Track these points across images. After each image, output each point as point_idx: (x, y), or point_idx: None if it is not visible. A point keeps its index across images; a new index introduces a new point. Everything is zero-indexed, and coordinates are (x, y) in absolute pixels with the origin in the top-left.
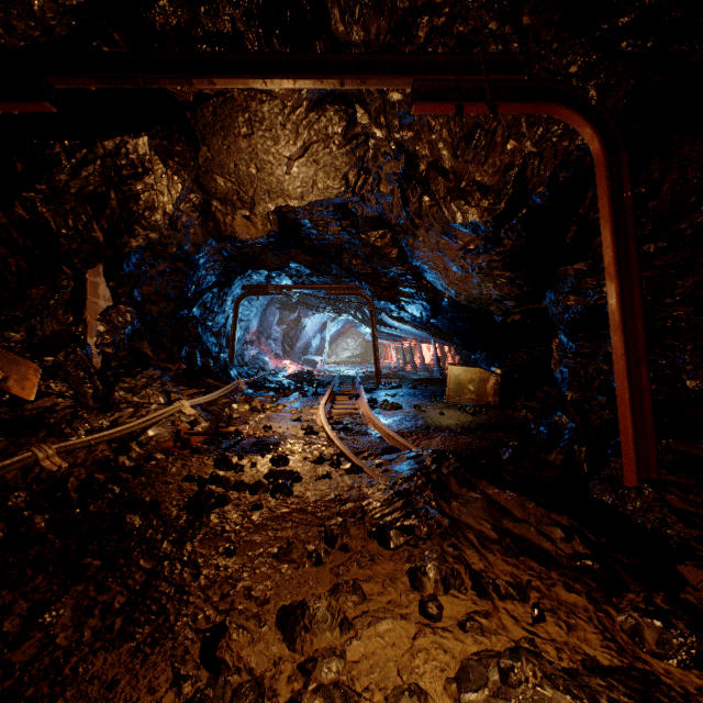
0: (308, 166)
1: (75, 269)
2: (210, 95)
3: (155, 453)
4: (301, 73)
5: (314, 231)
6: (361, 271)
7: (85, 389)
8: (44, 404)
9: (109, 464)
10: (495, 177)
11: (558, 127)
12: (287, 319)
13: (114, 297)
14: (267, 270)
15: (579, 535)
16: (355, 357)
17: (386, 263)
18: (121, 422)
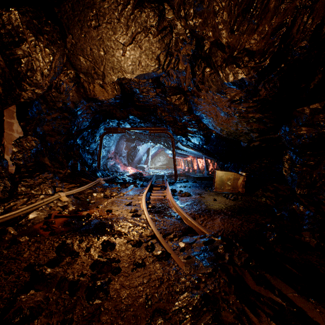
0: (135, 50)
1: None
2: None
3: (20, 236)
4: None
5: (141, 95)
6: (167, 119)
7: None
8: None
9: None
10: (262, 42)
11: None
12: (129, 146)
13: (24, 131)
14: (117, 119)
15: None
16: (163, 165)
17: (180, 114)
18: (13, 208)
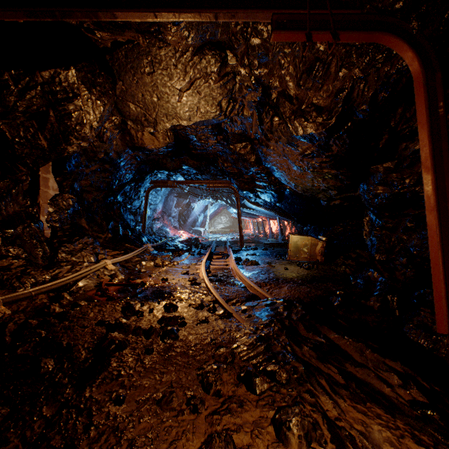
0: (193, 96)
1: (28, 168)
2: (122, 42)
3: (80, 300)
4: (184, 7)
5: (198, 143)
6: (230, 171)
7: (36, 252)
8: (2, 264)
9: (43, 310)
10: (328, 100)
11: (382, 55)
12: (181, 203)
13: (60, 188)
14: (167, 171)
15: (414, 383)
16: (226, 228)
17: (247, 165)
18: (60, 276)
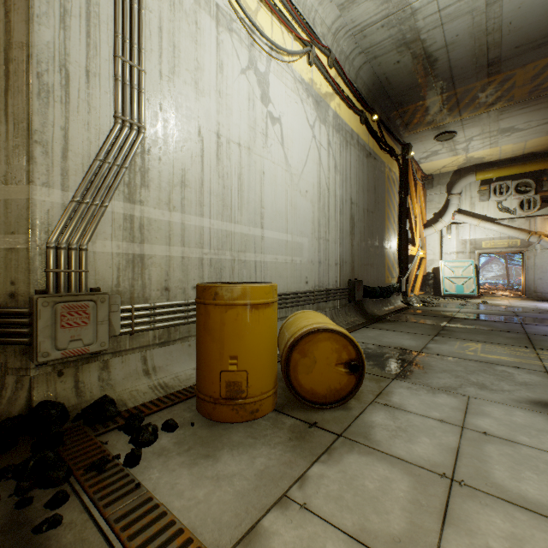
0: None
1: None
2: None
3: None
4: None
5: None
6: None
7: None
8: None
9: None
10: None
11: None
12: None
13: None
14: None
15: None
16: (498, 276)
17: None
18: None
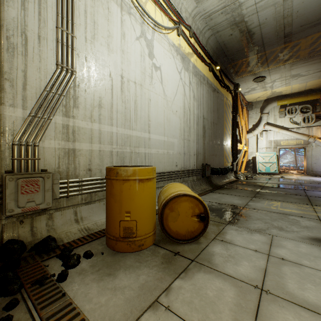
0: None
1: None
2: None
3: None
4: None
5: None
6: None
7: None
8: None
9: None
10: None
11: None
12: None
13: None
14: None
15: None
16: (290, 162)
17: None
18: None
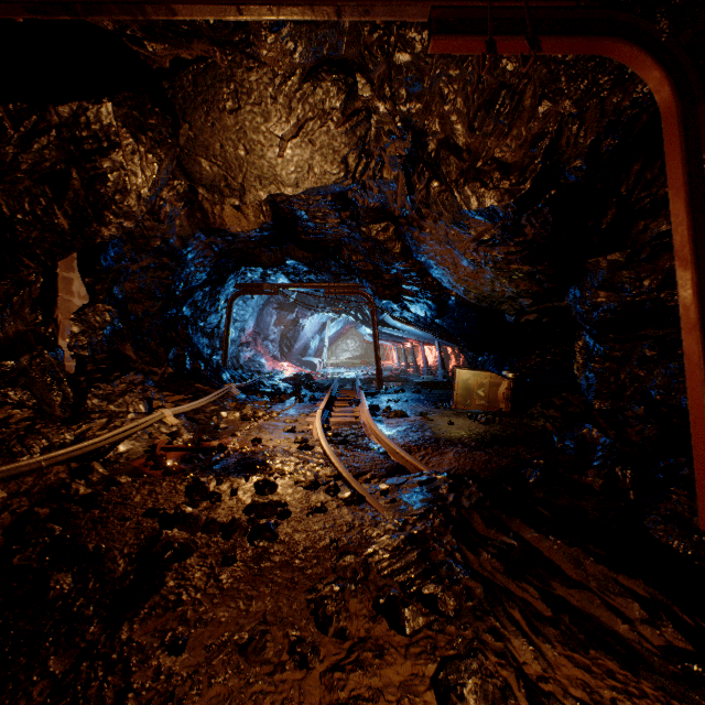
0: (302, 147)
1: (38, 262)
2: (189, 60)
3: (119, 475)
4: None
5: (311, 223)
6: (362, 268)
7: (52, 397)
8: None
9: (58, 492)
10: (519, 152)
11: (609, 78)
12: (284, 319)
13: (91, 294)
14: (262, 267)
15: (669, 616)
16: (355, 358)
17: (388, 258)
18: (89, 435)
